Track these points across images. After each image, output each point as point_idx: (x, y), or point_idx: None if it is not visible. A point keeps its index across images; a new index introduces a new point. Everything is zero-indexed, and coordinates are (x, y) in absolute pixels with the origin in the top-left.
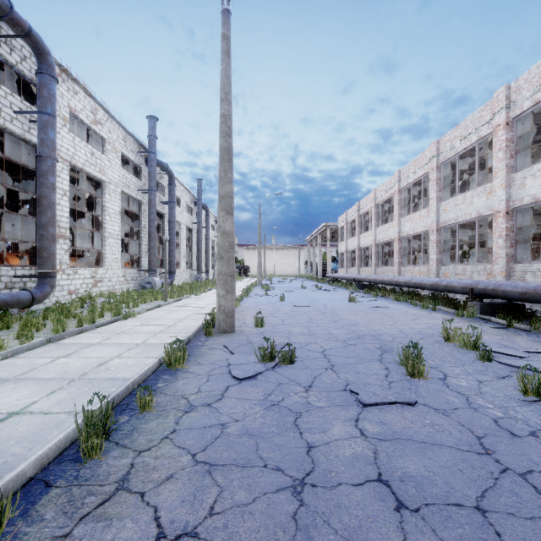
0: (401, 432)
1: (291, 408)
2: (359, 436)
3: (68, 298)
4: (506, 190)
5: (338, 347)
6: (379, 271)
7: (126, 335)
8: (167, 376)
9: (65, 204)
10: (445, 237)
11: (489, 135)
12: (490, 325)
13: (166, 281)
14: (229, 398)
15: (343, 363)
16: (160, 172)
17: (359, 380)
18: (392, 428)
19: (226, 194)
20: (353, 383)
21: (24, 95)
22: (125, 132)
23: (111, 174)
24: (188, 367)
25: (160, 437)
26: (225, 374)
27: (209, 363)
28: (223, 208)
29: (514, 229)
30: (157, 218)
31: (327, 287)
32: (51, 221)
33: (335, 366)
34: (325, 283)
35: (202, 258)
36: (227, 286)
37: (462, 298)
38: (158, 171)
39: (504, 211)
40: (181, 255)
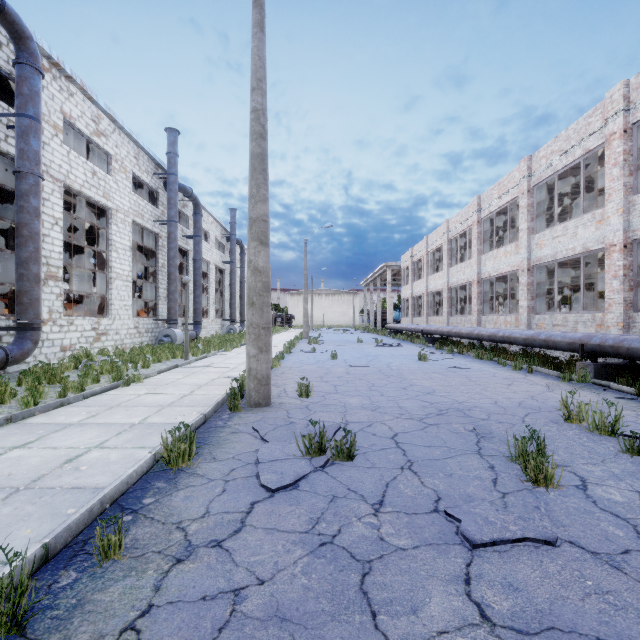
0: (552, 611)
1: (353, 552)
2: (480, 623)
3: (60, 356)
4: (624, 217)
5: (414, 428)
6: (453, 321)
7: (121, 409)
8: (162, 483)
9: (57, 236)
10: (538, 279)
11: (598, 147)
12: (613, 395)
13: (186, 333)
14: (252, 529)
15: (426, 457)
16: (183, 198)
17: (455, 491)
18: (533, 600)
19: (258, 218)
20: (447, 496)
21: (7, 97)
22: (137, 147)
23: (118, 199)
24: (196, 465)
25: (118, 627)
26: (250, 479)
27: (229, 459)
28: (255, 236)
29: (634, 267)
30: (180, 256)
31: (389, 341)
32: (33, 256)
33: (414, 463)
34: (385, 336)
35: (236, 305)
36: (260, 342)
37: (563, 356)
38: (180, 197)
39: (621, 244)
40: (209, 302)
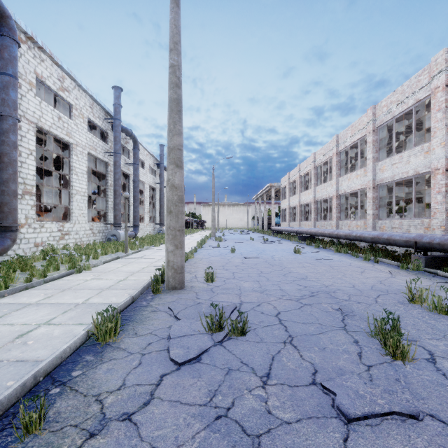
0: None
1: (244, 426)
2: None
3: (34, 250)
4: (446, 148)
5: (293, 308)
6: (319, 225)
7: (71, 292)
8: (91, 356)
9: (31, 163)
10: (381, 194)
11: (426, 98)
12: (441, 280)
13: (126, 234)
14: (159, 402)
15: (303, 332)
16: (125, 137)
17: (329, 364)
18: None
19: (175, 147)
20: (322, 369)
21: None
22: (92, 100)
23: (78, 137)
24: (121, 340)
25: None
26: (162, 353)
27: (147, 334)
28: (172, 161)
29: None
30: (123, 178)
31: (272, 239)
32: (12, 177)
33: (294, 338)
34: (270, 235)
35: (164, 213)
36: (176, 241)
37: (399, 250)
38: (124, 136)
39: (443, 168)
40: (145, 211)
